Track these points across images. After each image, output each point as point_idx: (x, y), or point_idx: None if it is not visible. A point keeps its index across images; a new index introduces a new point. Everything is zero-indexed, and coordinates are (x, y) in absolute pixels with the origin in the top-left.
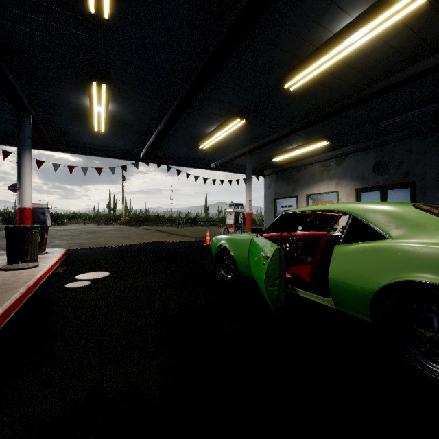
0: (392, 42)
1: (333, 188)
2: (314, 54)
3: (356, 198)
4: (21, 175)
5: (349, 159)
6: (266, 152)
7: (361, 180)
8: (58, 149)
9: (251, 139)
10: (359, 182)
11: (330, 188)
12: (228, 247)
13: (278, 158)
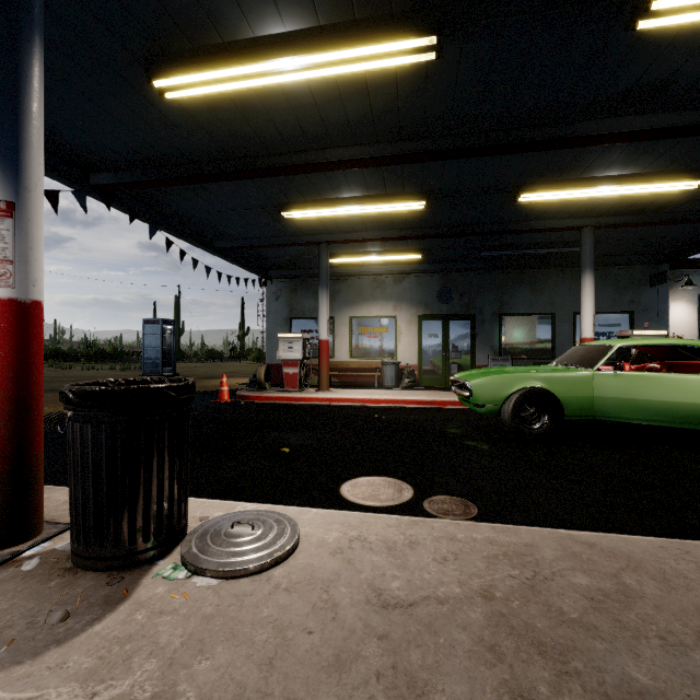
0: (591, 200)
1: (389, 311)
2: (568, 181)
3: (419, 326)
4: (24, 150)
5: (410, 279)
6: (333, 247)
7: (424, 305)
8: None
9: (357, 226)
10: (422, 308)
11: (386, 312)
12: (548, 388)
13: (340, 259)
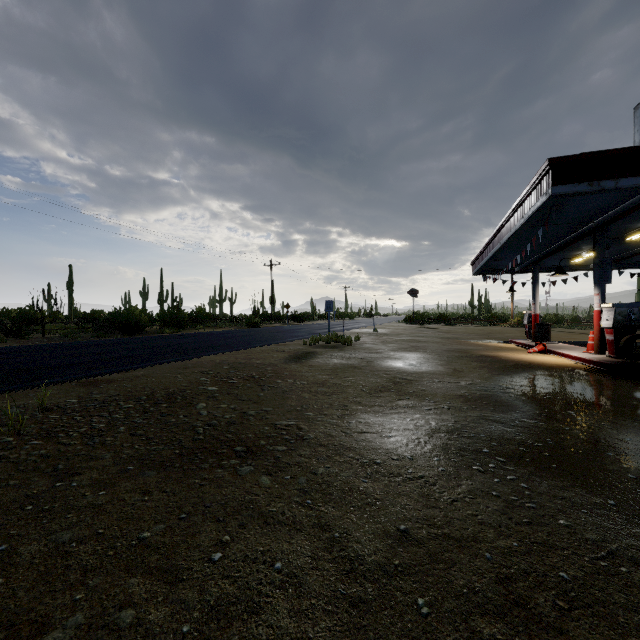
0: None
1: None
2: None
3: None
4: (535, 297)
5: None
6: None
7: None
8: (524, 272)
9: None
10: None
11: None
12: None
13: None
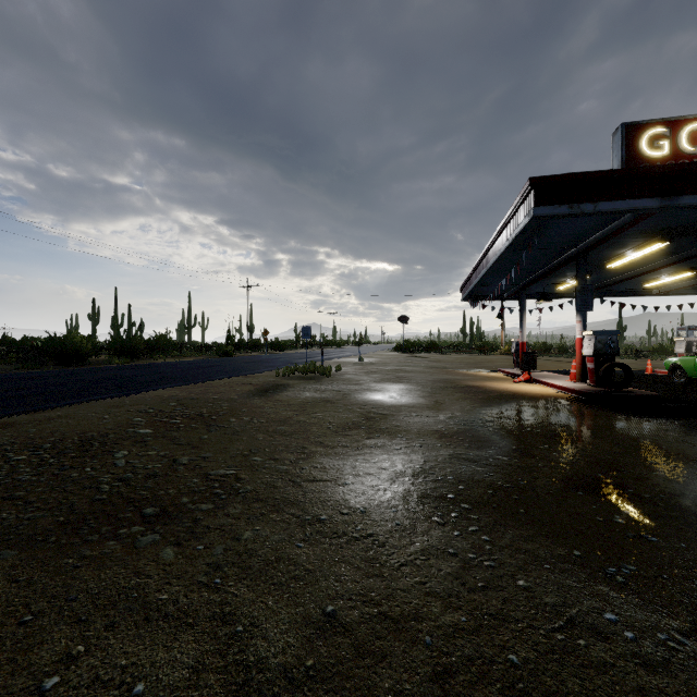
0: None
1: None
2: None
3: None
4: (522, 324)
5: None
6: None
7: None
8: (512, 298)
9: None
10: None
11: None
12: (679, 363)
13: None
